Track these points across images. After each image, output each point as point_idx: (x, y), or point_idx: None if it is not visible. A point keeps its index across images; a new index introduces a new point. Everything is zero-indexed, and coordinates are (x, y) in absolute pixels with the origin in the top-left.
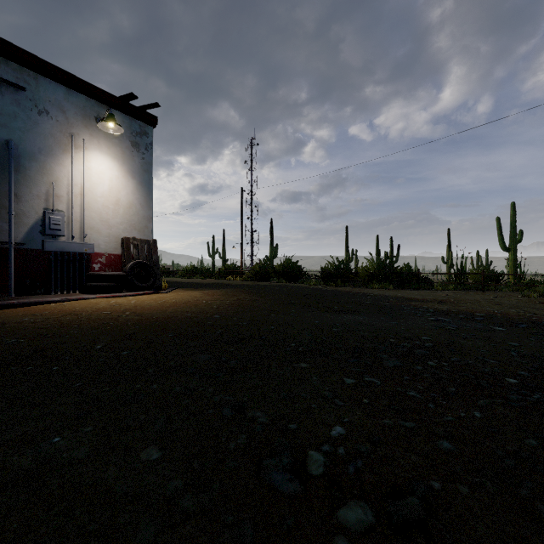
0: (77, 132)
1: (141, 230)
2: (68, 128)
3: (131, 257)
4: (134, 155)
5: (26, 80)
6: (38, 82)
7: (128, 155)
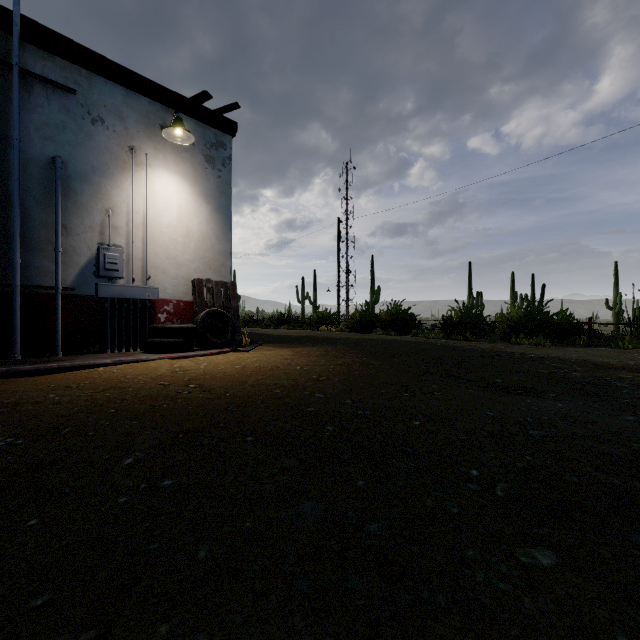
0: (139, 145)
1: (217, 270)
2: (127, 141)
3: (204, 304)
4: (208, 173)
5: (77, 80)
6: (91, 82)
7: (201, 173)
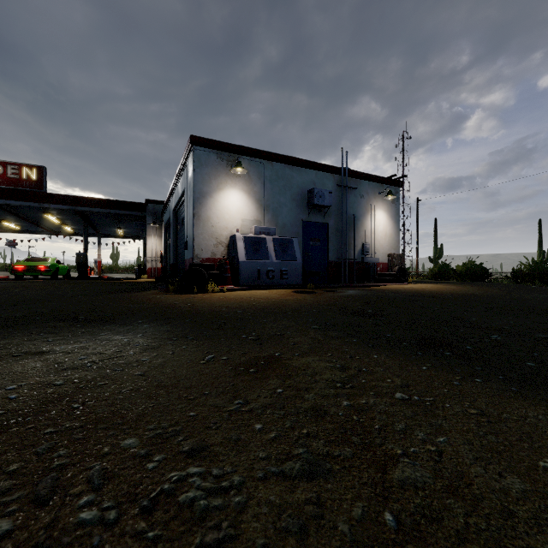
0: (372, 202)
1: (395, 249)
2: (369, 201)
3: (393, 264)
4: (392, 207)
5: (357, 184)
6: (360, 183)
7: (390, 207)
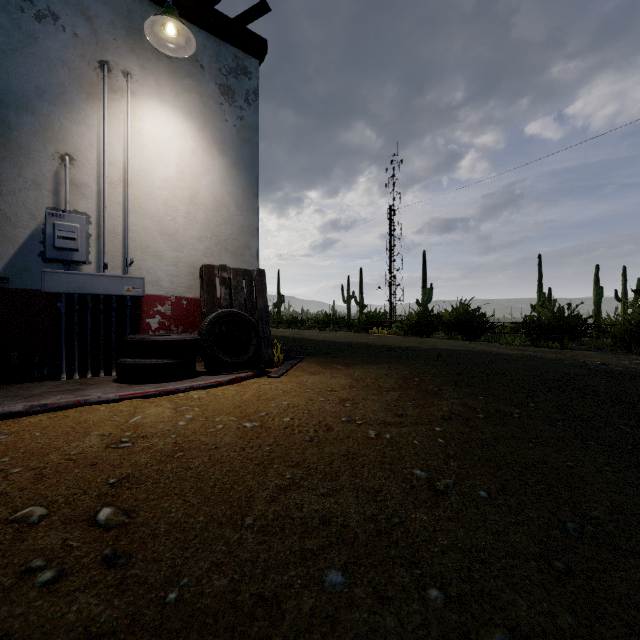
0: (116, 60)
1: (237, 253)
2: (97, 52)
3: (216, 302)
4: (225, 112)
5: None
6: None
7: (214, 110)
